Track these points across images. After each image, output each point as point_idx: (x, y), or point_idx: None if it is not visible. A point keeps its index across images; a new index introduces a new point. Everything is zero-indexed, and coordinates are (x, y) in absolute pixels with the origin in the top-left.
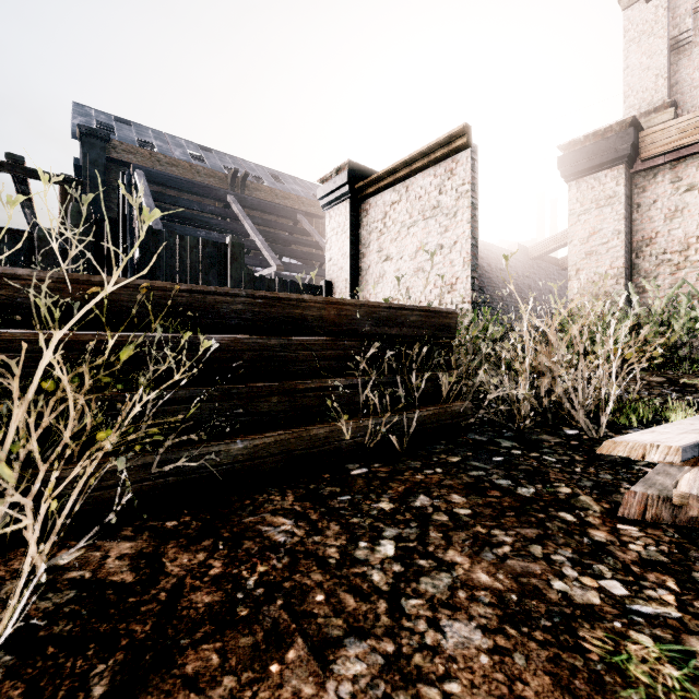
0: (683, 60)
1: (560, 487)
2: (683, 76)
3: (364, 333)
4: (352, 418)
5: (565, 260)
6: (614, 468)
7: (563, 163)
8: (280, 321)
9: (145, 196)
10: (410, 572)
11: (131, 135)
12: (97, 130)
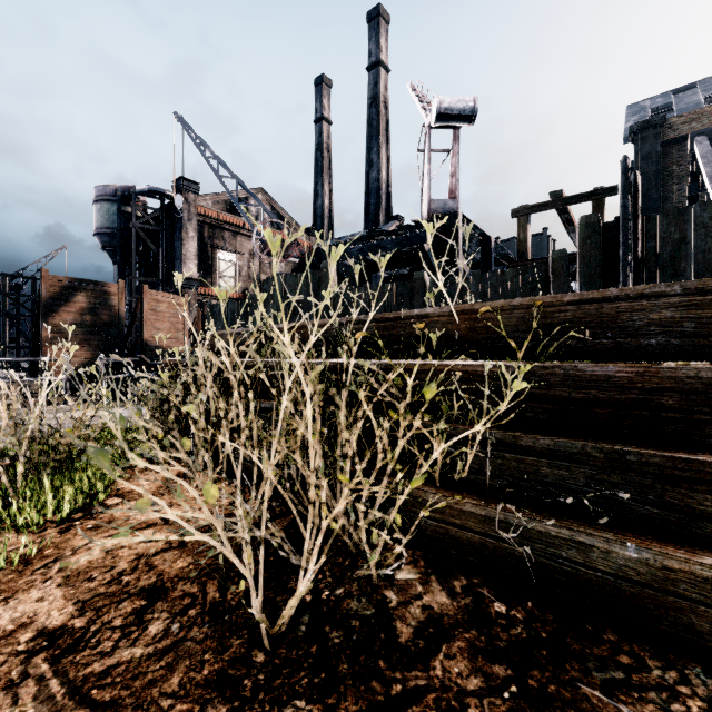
0: None
1: None
2: None
3: None
4: None
5: None
6: None
7: None
8: None
9: (705, 164)
10: None
11: (694, 99)
12: (649, 120)
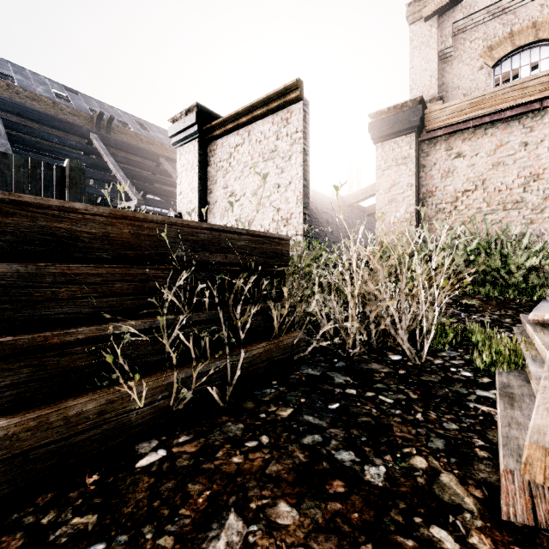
0: (447, 68)
1: (413, 457)
2: (447, 80)
3: (176, 259)
4: (152, 374)
5: (369, 208)
6: (452, 408)
7: (372, 128)
8: (24, 238)
9: None
10: None
11: None
12: None
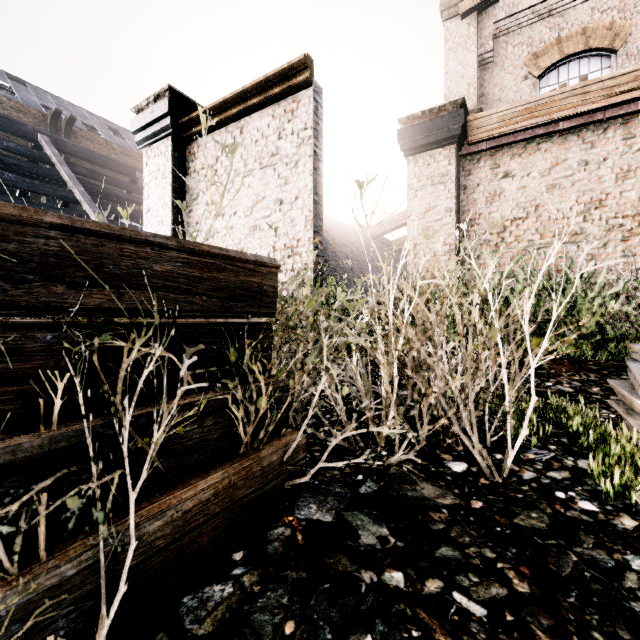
0: (487, 76)
1: None
2: (487, 90)
3: None
4: None
5: (395, 242)
6: (615, 633)
7: (402, 136)
8: None
9: None
10: None
11: None
12: None
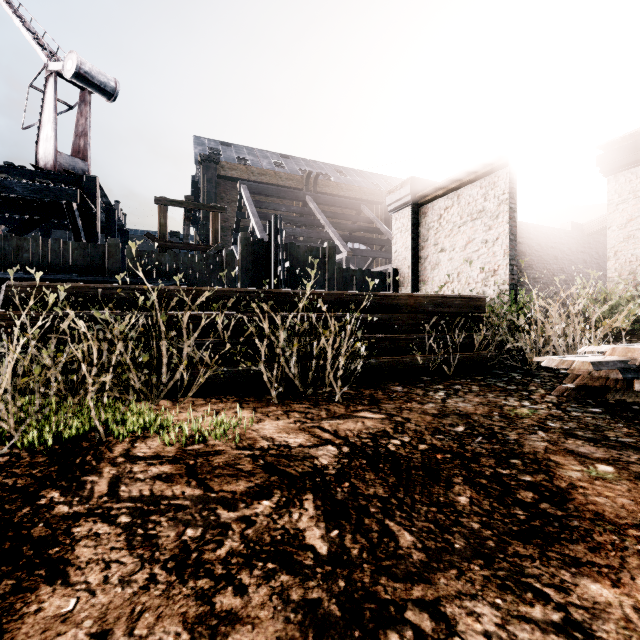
0: None
1: (531, 387)
2: None
3: (428, 311)
4: (422, 355)
5: None
6: None
7: (601, 161)
8: (387, 306)
9: (250, 205)
10: (449, 397)
11: (232, 155)
12: (212, 156)
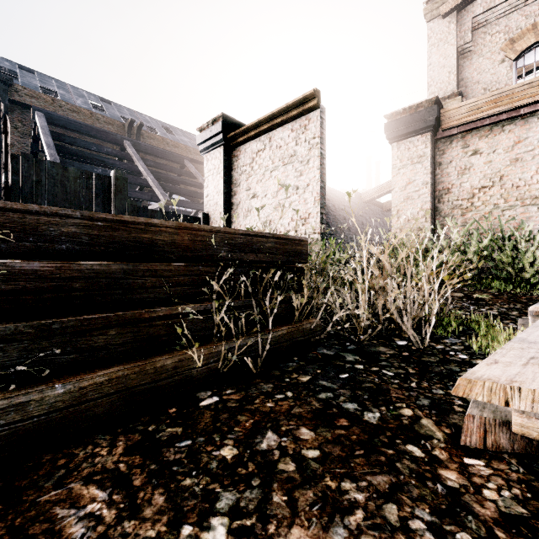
0: (466, 63)
1: (402, 409)
2: (466, 75)
3: (220, 259)
4: (205, 344)
5: (387, 204)
6: (442, 380)
7: (387, 128)
8: (124, 246)
9: (44, 134)
10: None
11: (34, 82)
12: None
